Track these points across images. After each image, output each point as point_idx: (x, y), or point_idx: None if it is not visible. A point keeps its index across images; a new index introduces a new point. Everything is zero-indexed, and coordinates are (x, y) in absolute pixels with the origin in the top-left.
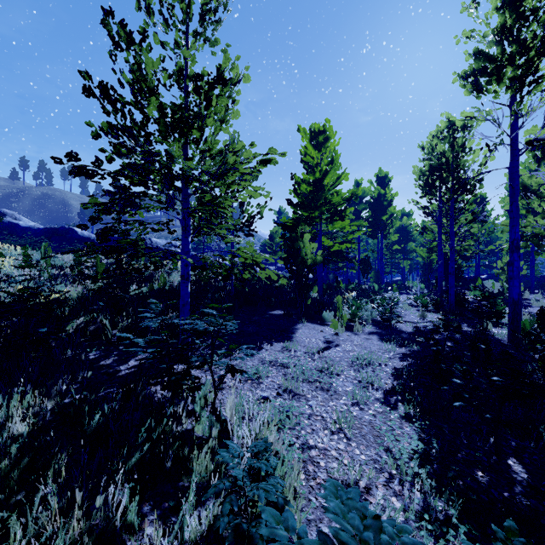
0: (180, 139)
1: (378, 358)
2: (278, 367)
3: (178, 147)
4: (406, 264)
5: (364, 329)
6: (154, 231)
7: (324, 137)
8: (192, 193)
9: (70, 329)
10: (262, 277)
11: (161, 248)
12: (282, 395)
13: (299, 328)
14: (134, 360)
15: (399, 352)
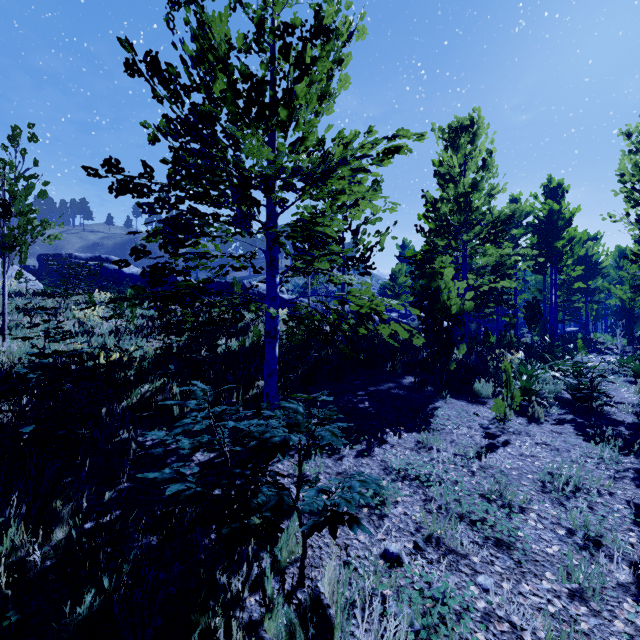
0: (258, 125)
1: (591, 477)
2: (413, 483)
3: (257, 140)
4: (590, 309)
5: (545, 414)
6: (235, 269)
7: (469, 134)
8: (280, 212)
9: (100, 415)
10: (385, 333)
11: (262, 293)
12: (423, 550)
13: (439, 407)
14: (201, 452)
15: (628, 467)
